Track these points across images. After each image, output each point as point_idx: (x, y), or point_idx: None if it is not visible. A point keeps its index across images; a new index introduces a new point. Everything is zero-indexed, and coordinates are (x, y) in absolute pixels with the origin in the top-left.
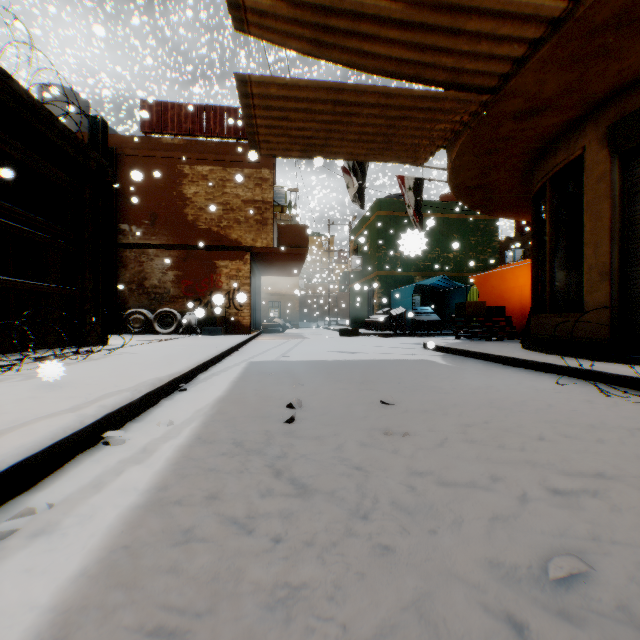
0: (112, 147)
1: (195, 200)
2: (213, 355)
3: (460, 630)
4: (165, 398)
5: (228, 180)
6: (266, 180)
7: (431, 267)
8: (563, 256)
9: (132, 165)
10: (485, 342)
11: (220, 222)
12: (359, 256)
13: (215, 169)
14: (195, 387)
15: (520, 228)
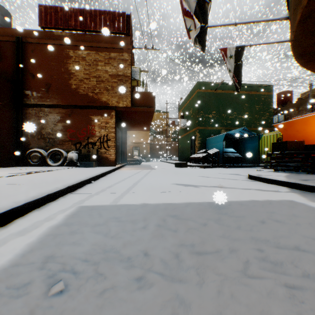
0: (19, 37)
1: (77, 74)
2: (6, 207)
3: None
4: None
5: (100, 61)
6: (126, 61)
7: (231, 124)
8: None
9: (33, 50)
10: (313, 176)
11: (94, 89)
12: (185, 119)
13: (91, 53)
14: None
15: (280, 103)
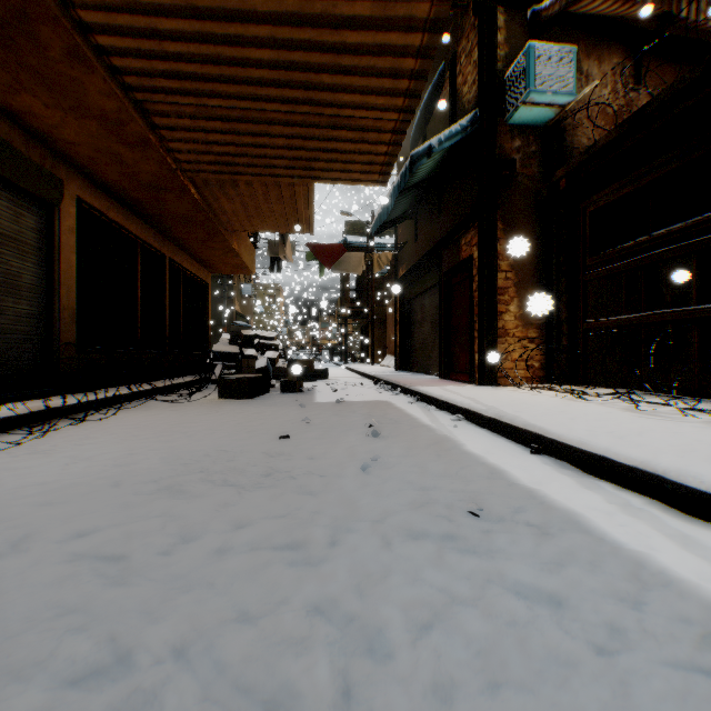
0: None
1: None
2: None
3: (330, 405)
4: (519, 443)
5: None
6: None
7: None
8: None
9: None
10: None
11: None
12: None
13: None
14: (536, 459)
15: None
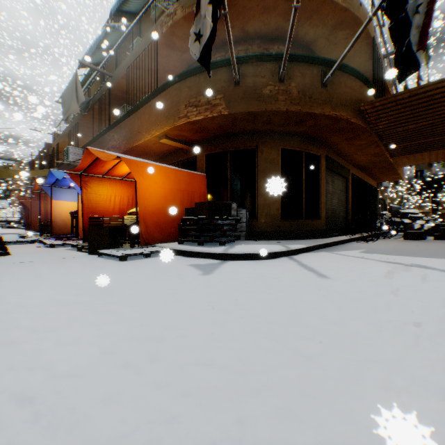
0: None
1: None
2: None
3: None
4: None
5: None
6: None
7: None
8: (308, 193)
9: None
10: (250, 243)
11: None
12: None
13: None
14: None
15: None
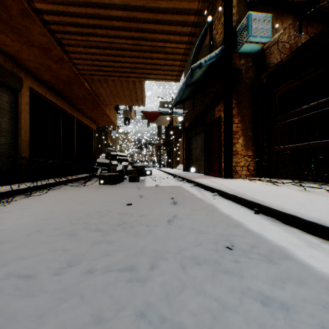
0: None
1: None
2: None
3: (152, 188)
4: (247, 207)
5: None
6: None
7: None
8: None
9: None
10: None
11: None
12: None
13: None
14: (257, 216)
15: None
